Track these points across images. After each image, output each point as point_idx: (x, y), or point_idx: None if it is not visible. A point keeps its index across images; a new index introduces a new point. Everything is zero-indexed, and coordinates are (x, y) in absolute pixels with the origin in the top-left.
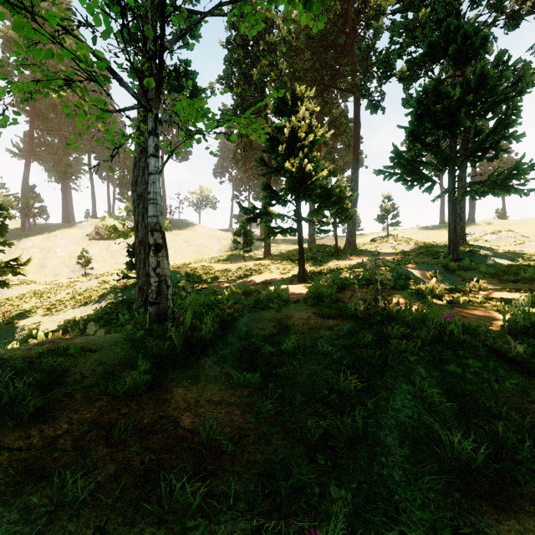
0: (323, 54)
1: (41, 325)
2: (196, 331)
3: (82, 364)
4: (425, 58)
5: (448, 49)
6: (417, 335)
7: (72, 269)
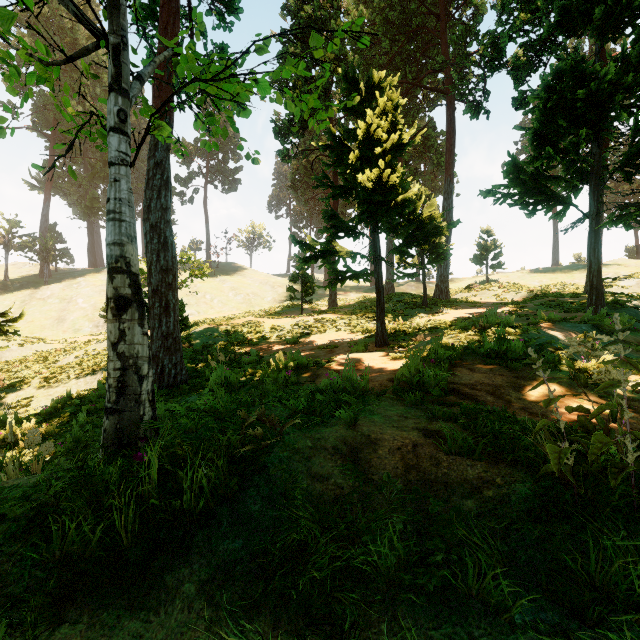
0: (405, 45)
1: (33, 401)
2: (179, 483)
3: None
4: (556, 29)
5: (591, 14)
6: None
7: (95, 324)
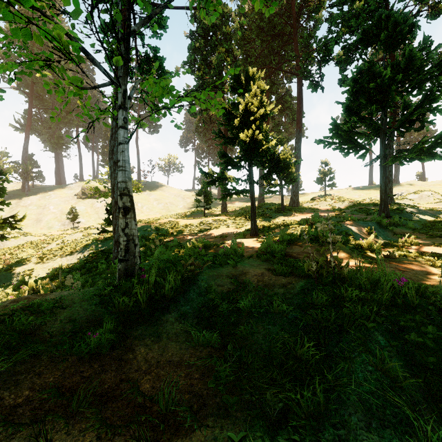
0: (271, 42)
1: (34, 272)
2: (160, 287)
3: (52, 321)
4: (360, 43)
5: (380, 35)
6: (371, 298)
7: (62, 223)
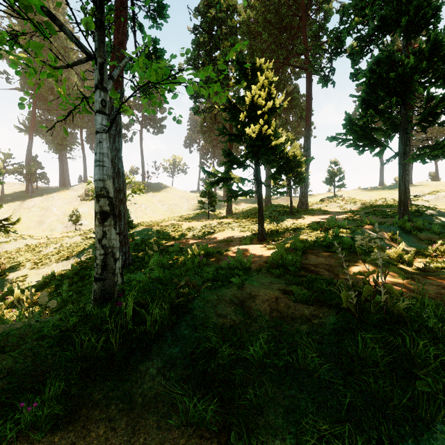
0: (278, 36)
1: (27, 278)
2: (142, 318)
3: None
4: (377, 30)
5: (399, 21)
6: None
7: (65, 225)
